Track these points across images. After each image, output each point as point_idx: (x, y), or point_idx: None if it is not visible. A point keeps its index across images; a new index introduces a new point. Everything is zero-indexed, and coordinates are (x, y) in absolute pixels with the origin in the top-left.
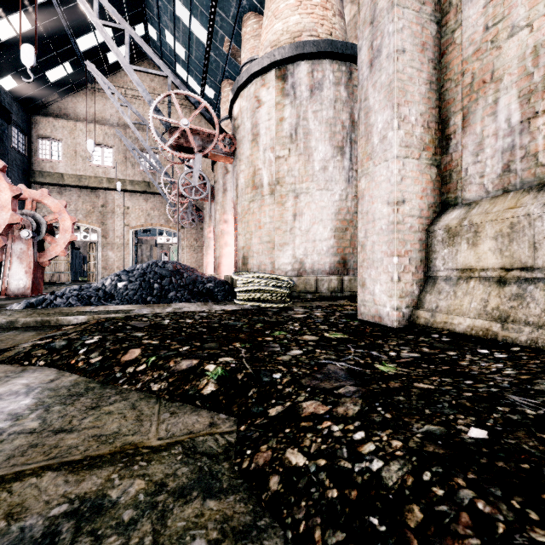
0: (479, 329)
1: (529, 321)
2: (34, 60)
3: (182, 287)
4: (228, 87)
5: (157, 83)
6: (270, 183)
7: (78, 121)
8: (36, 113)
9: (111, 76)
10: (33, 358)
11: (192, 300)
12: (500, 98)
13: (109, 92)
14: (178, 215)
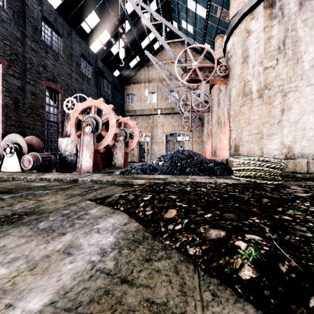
0: None
1: None
2: (124, 54)
3: (193, 165)
4: (219, 39)
5: (177, 52)
6: (258, 89)
7: (142, 83)
8: (126, 84)
9: (155, 56)
10: (118, 204)
11: (200, 173)
12: None
13: (154, 63)
14: (191, 122)
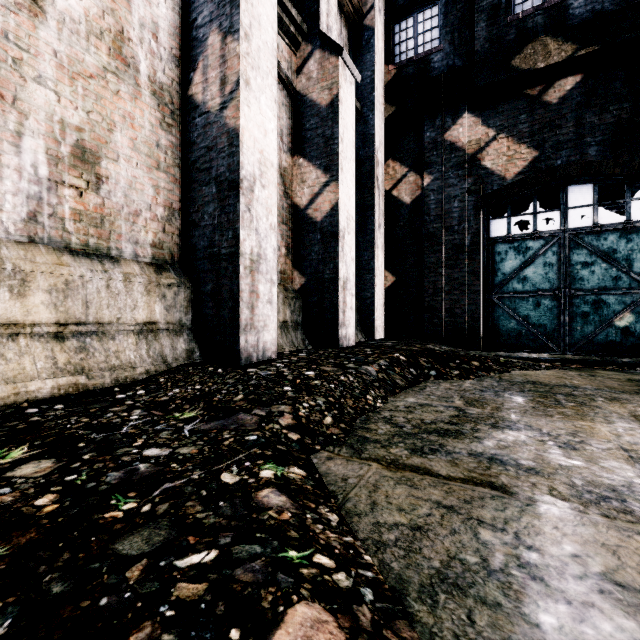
0: (67, 386)
1: (102, 367)
2: None
3: None
4: None
5: None
6: None
7: None
8: None
9: None
10: None
11: None
12: (26, 135)
13: None
14: None
